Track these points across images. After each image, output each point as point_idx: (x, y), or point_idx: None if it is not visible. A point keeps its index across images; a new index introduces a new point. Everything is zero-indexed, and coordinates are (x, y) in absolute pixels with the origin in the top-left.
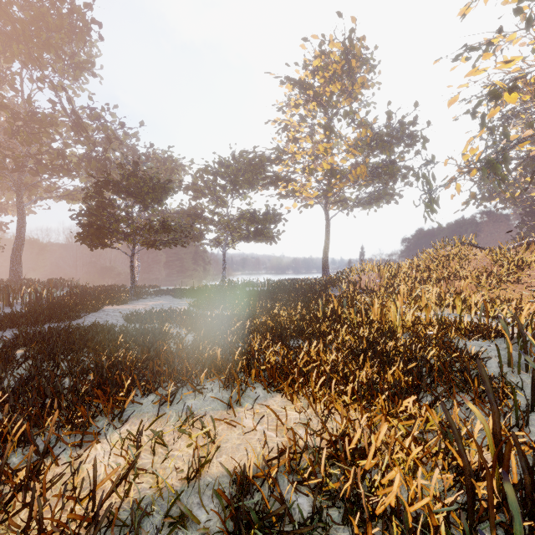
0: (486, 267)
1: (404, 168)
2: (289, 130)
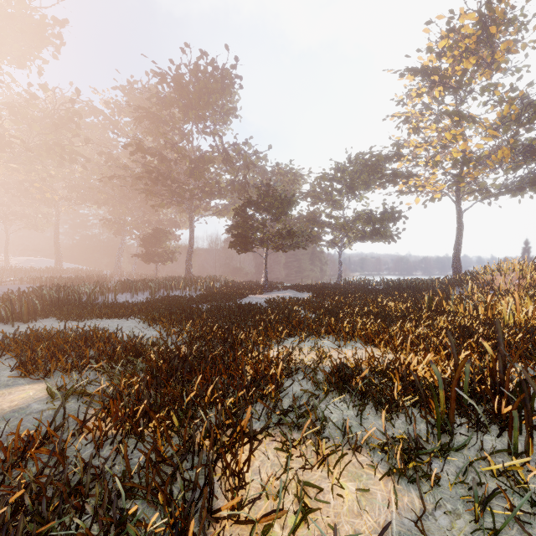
0: None
1: None
2: (410, 122)
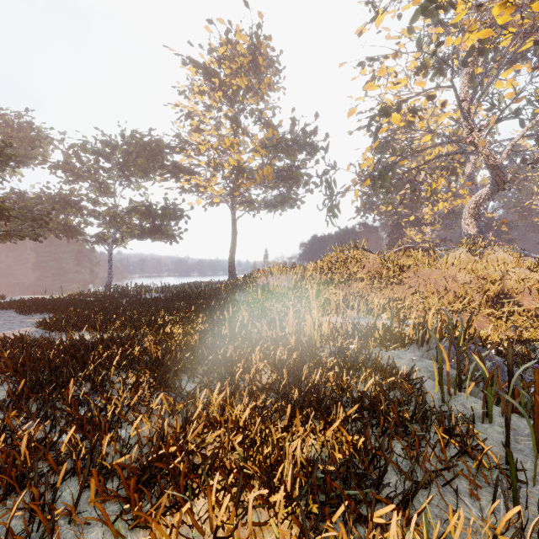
0: (376, 269)
1: (306, 175)
2: (193, 119)
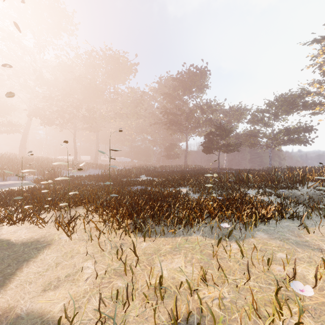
0: None
1: None
2: (321, 69)
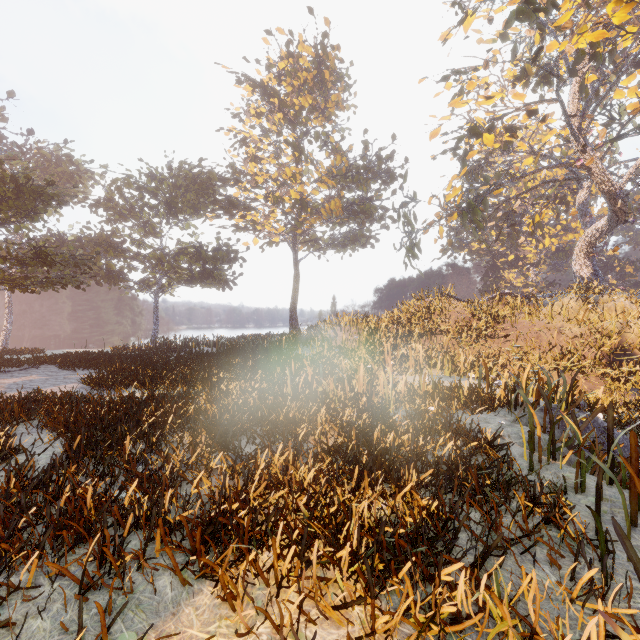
0: (465, 320)
1: (381, 208)
2: (248, 145)
